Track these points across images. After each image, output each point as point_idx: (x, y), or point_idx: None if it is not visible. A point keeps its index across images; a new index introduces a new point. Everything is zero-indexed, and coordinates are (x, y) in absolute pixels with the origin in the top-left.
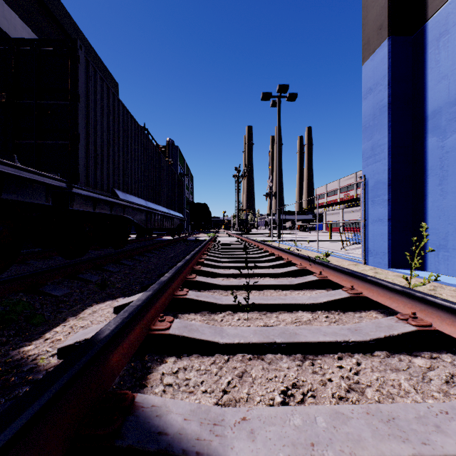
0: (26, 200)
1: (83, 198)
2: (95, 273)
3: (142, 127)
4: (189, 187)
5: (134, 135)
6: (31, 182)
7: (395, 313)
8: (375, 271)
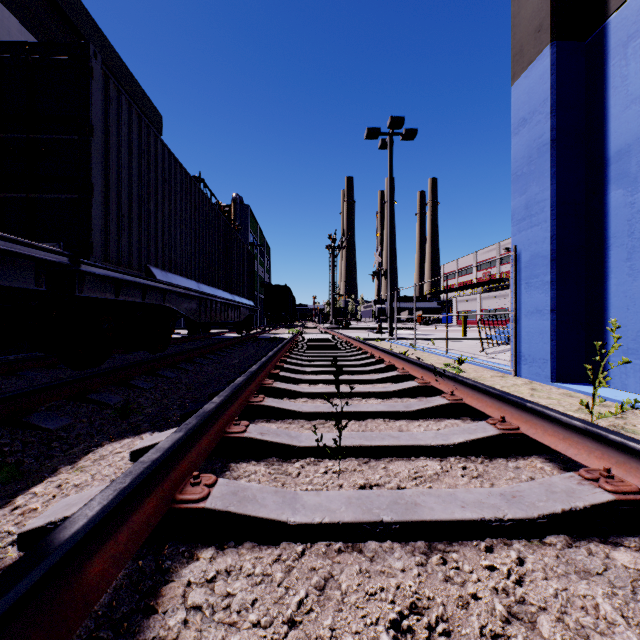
0: (3, 283)
1: (98, 279)
2: (117, 391)
3: (197, 177)
4: (264, 263)
5: (180, 187)
6: (10, 255)
7: (571, 462)
8: (531, 387)
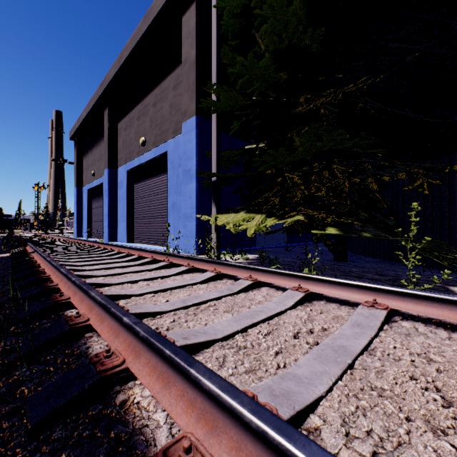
0: None
1: None
2: None
3: None
4: None
5: None
6: None
7: None
8: None
